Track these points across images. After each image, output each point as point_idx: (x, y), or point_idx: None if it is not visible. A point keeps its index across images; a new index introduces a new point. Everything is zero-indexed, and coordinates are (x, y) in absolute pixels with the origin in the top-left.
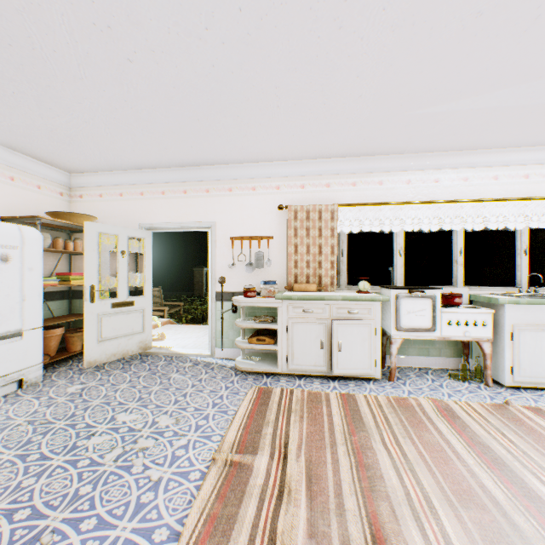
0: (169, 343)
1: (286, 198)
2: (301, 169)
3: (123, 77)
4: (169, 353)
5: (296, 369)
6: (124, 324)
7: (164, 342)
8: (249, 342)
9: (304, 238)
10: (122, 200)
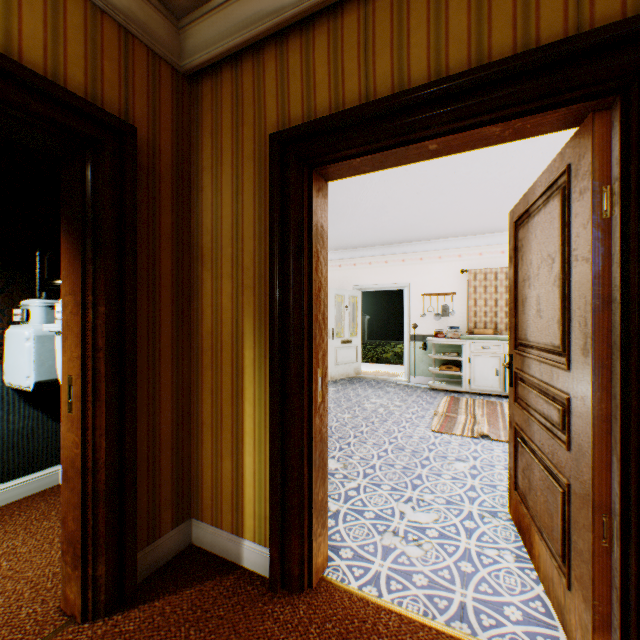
0: (369, 373)
1: (466, 264)
2: (479, 241)
3: (378, 217)
4: (375, 378)
5: (476, 389)
6: (347, 355)
7: (365, 372)
8: (440, 369)
9: (482, 294)
10: (340, 270)
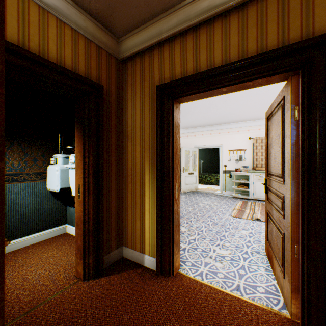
0: (202, 189)
1: (252, 134)
2: (258, 123)
3: (206, 113)
4: (205, 191)
5: (256, 197)
6: (191, 180)
7: (200, 189)
8: (237, 187)
9: (260, 150)
10: (187, 138)
